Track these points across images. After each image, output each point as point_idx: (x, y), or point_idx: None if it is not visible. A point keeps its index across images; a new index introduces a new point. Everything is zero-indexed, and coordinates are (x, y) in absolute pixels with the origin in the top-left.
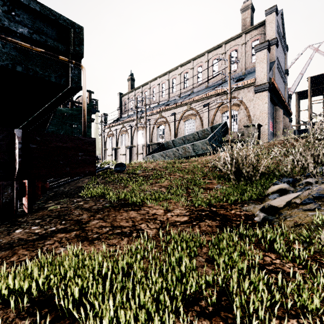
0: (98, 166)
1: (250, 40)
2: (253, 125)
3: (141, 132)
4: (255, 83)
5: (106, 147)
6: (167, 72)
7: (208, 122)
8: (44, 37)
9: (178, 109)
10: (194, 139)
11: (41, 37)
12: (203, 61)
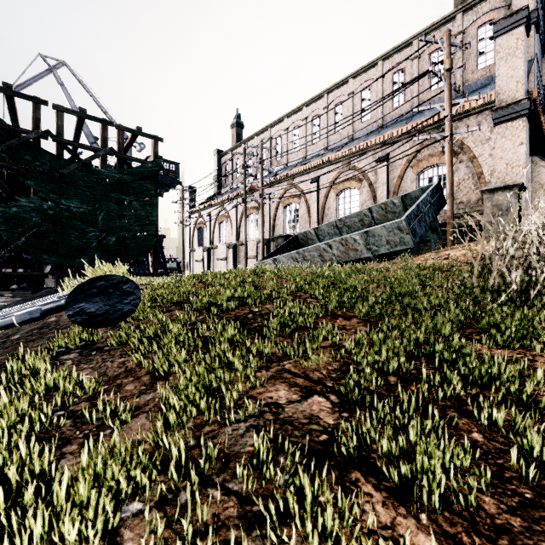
0: None
1: (473, 24)
2: (508, 188)
3: (254, 217)
4: (495, 103)
5: (193, 245)
6: (303, 105)
7: (387, 192)
8: None
9: (326, 169)
10: (362, 226)
11: None
12: (373, 76)
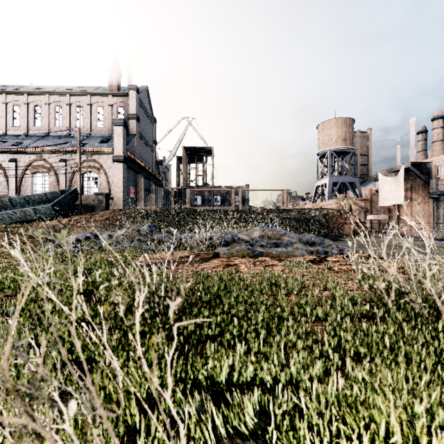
0: None
1: (116, 104)
2: (102, 194)
3: None
4: (113, 153)
5: None
6: (4, 91)
7: (65, 180)
8: None
9: (23, 155)
10: (42, 201)
11: None
12: (64, 101)
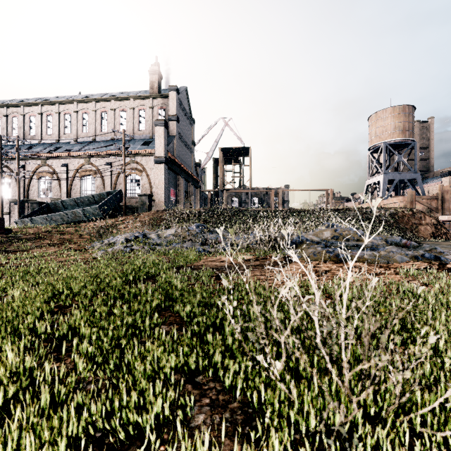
0: None
1: (157, 106)
2: (145, 195)
3: (7, 181)
4: (155, 154)
5: None
6: (57, 102)
7: (110, 182)
8: None
9: (73, 160)
10: (90, 203)
11: None
12: (109, 107)
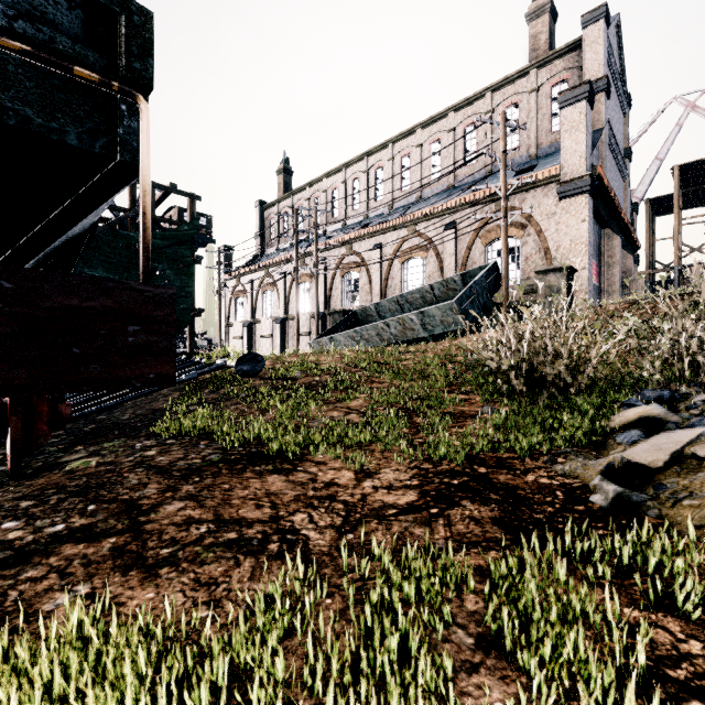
0: (203, 362)
1: (548, 82)
2: (558, 270)
3: (307, 287)
4: (560, 176)
5: (230, 319)
6: (365, 154)
7: (454, 263)
8: (48, 31)
9: (389, 235)
10: (424, 302)
11: (40, 29)
12: (444, 129)
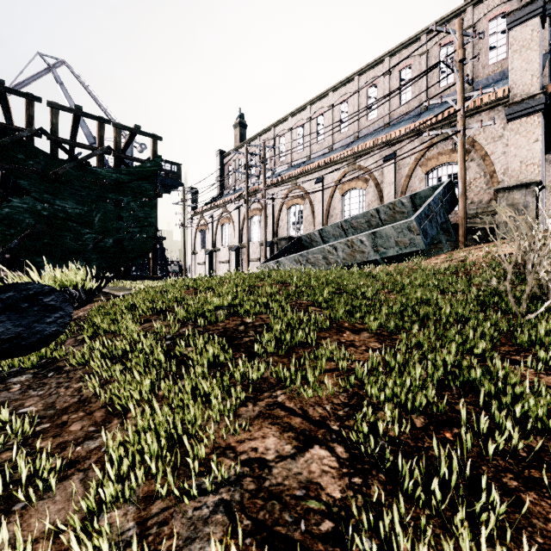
0: None
1: (484, 17)
2: (524, 186)
3: (257, 219)
4: (508, 98)
5: (195, 248)
6: (307, 103)
7: (394, 192)
8: None
9: (331, 169)
10: (369, 227)
11: None
12: (380, 73)
